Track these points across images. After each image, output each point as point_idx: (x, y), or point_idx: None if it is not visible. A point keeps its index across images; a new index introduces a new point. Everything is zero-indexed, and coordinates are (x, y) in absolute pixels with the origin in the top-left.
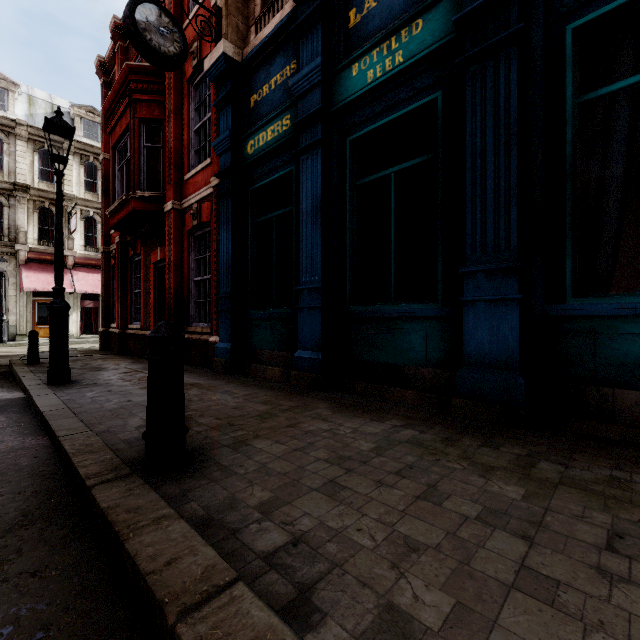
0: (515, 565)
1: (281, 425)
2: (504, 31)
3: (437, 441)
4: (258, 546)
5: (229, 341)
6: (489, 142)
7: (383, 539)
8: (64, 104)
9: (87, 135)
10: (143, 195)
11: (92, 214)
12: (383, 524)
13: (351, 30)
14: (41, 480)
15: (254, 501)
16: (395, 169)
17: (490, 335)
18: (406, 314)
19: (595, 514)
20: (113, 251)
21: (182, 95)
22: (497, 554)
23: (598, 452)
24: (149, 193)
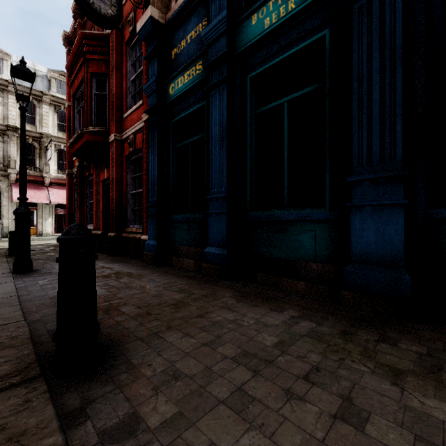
0: None
1: (192, 315)
2: None
3: (335, 335)
4: None
5: (155, 239)
6: (375, 66)
7: None
8: (43, 69)
9: (59, 91)
10: (93, 130)
11: (63, 147)
12: None
13: None
14: None
15: (155, 420)
16: (288, 98)
17: (376, 236)
18: (297, 218)
19: None
20: (75, 173)
21: (122, 54)
22: None
23: None
24: (98, 128)
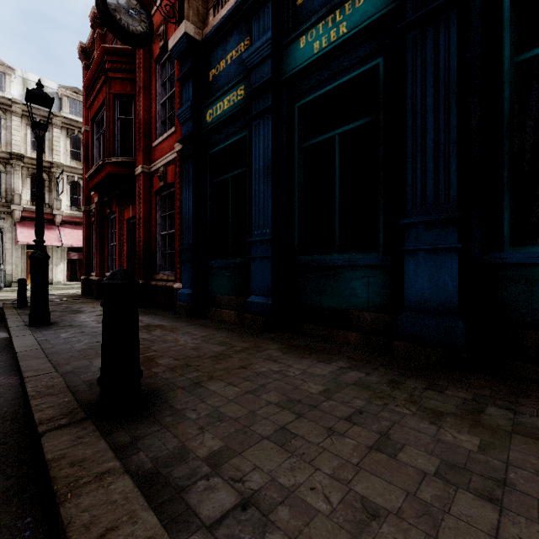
0: None
1: (234, 366)
2: None
3: (383, 383)
4: (204, 510)
5: (190, 287)
6: (429, 101)
7: (339, 501)
8: (53, 86)
9: (73, 112)
10: (117, 160)
11: (77, 179)
12: (338, 481)
13: (299, 7)
14: (1, 422)
15: (204, 451)
16: (339, 131)
17: (430, 282)
18: (349, 263)
19: None
20: (93, 210)
21: (150, 73)
22: (466, 523)
23: None
24: (122, 159)
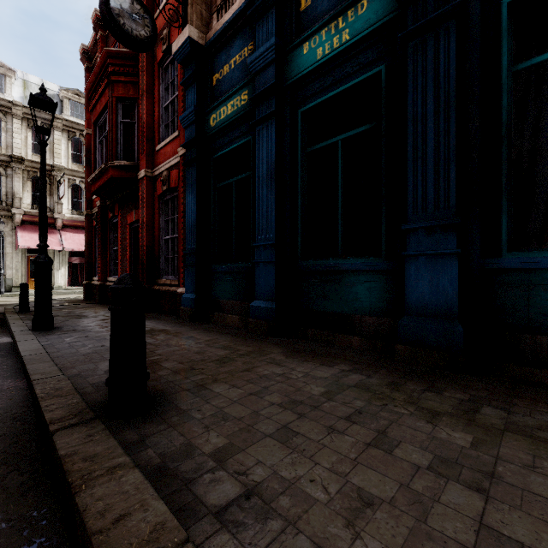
0: (474, 523)
1: (238, 369)
2: (444, 6)
3: (383, 385)
4: (210, 499)
5: (194, 292)
6: (429, 109)
7: (336, 492)
8: (54, 88)
9: (74, 114)
10: (120, 164)
11: (78, 182)
12: (336, 474)
13: (302, 13)
14: (11, 423)
15: (209, 448)
16: (342, 137)
17: (430, 287)
18: (352, 268)
19: (546, 464)
20: (95, 214)
21: (154, 76)
22: (454, 510)
23: (536, 397)
24: (125, 162)
